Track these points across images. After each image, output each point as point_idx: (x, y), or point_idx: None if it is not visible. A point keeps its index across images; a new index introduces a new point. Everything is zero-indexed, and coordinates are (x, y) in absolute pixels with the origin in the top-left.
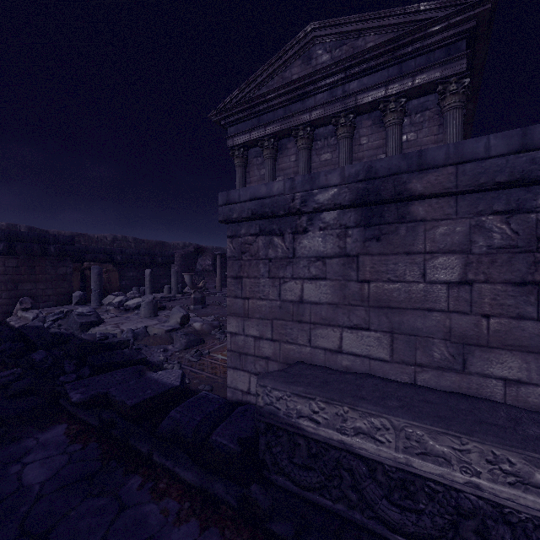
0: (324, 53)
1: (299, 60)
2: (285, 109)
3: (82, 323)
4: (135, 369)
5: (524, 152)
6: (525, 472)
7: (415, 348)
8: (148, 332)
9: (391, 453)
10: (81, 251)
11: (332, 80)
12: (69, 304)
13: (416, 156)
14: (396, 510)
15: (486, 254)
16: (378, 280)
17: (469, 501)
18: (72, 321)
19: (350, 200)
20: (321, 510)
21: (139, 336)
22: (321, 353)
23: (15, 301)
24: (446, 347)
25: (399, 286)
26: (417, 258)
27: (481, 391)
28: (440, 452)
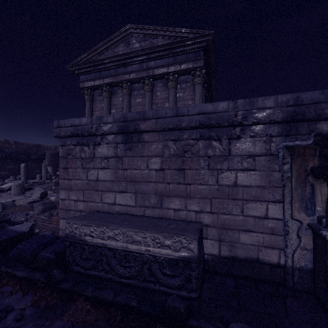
0: (136, 42)
1: (123, 43)
2: (115, 70)
3: None
4: None
5: (177, 116)
6: (162, 241)
7: (144, 199)
8: (15, 204)
9: (121, 244)
10: None
11: (141, 58)
12: None
13: (142, 113)
14: (122, 268)
15: (168, 157)
16: (130, 169)
17: (146, 257)
18: None
19: (117, 130)
20: (93, 277)
21: (7, 206)
22: (106, 206)
23: None
24: (155, 197)
25: (138, 171)
26: (145, 159)
27: (167, 215)
28: (138, 240)
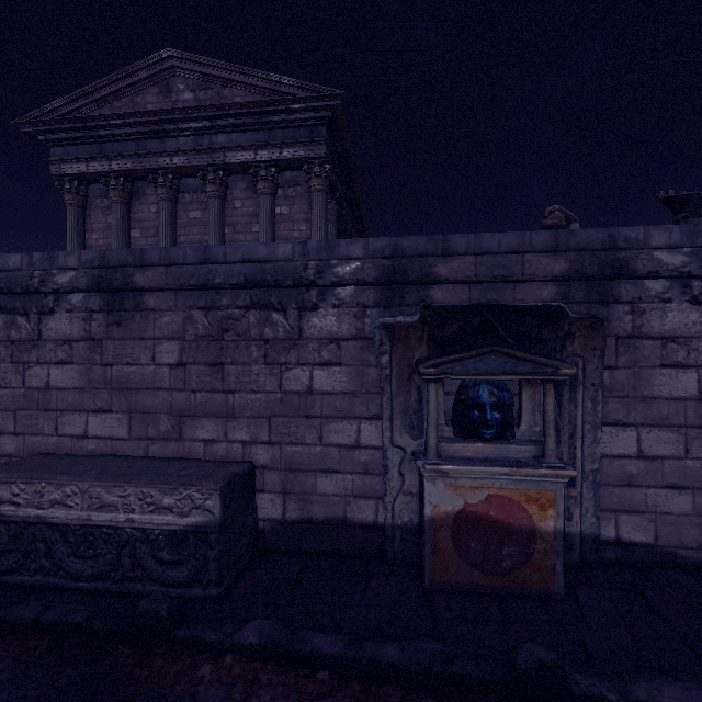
0: (187, 90)
1: (156, 87)
2: (139, 143)
3: None
4: None
5: (206, 264)
6: (159, 500)
7: (148, 424)
8: None
9: (78, 514)
10: None
11: (197, 126)
12: None
13: (139, 253)
14: (80, 561)
15: (194, 341)
16: (119, 363)
17: (127, 533)
18: None
19: (87, 285)
20: (17, 588)
21: None
22: (68, 441)
23: None
24: (169, 420)
25: (136, 369)
26: (149, 343)
27: (191, 453)
28: (112, 502)
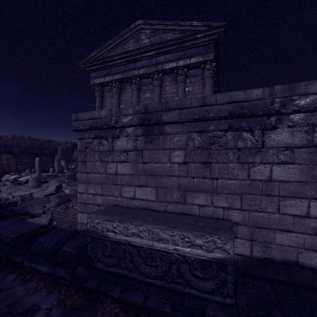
0: (146, 38)
1: (132, 39)
2: (125, 66)
3: None
4: (19, 218)
5: (204, 106)
6: (193, 240)
7: (166, 194)
8: (33, 197)
9: (146, 242)
10: None
11: (150, 54)
12: None
13: (165, 104)
14: (148, 267)
15: (193, 150)
16: (151, 162)
17: (174, 257)
18: None
19: (137, 122)
20: (117, 275)
21: (26, 199)
22: (125, 200)
23: None
24: (178, 192)
25: (160, 165)
26: (167, 151)
27: (191, 211)
28: (165, 238)
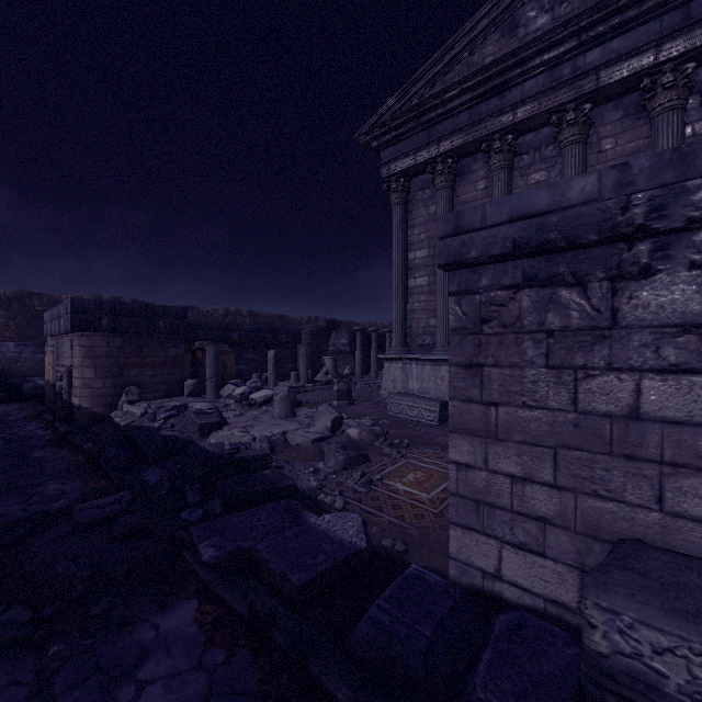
0: (540, 14)
1: (497, 33)
2: (471, 111)
3: (201, 425)
4: (286, 507)
5: None
6: None
7: None
8: (288, 441)
9: None
10: (192, 327)
11: (555, 54)
12: (181, 395)
13: None
14: None
15: None
16: None
17: None
18: (189, 420)
19: None
20: None
21: (277, 446)
22: (693, 530)
23: (120, 391)
24: None
25: None
26: None
27: None
28: None
